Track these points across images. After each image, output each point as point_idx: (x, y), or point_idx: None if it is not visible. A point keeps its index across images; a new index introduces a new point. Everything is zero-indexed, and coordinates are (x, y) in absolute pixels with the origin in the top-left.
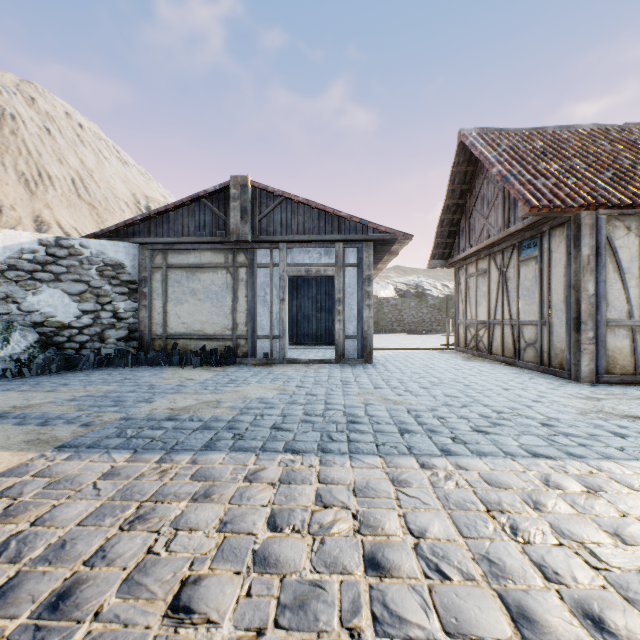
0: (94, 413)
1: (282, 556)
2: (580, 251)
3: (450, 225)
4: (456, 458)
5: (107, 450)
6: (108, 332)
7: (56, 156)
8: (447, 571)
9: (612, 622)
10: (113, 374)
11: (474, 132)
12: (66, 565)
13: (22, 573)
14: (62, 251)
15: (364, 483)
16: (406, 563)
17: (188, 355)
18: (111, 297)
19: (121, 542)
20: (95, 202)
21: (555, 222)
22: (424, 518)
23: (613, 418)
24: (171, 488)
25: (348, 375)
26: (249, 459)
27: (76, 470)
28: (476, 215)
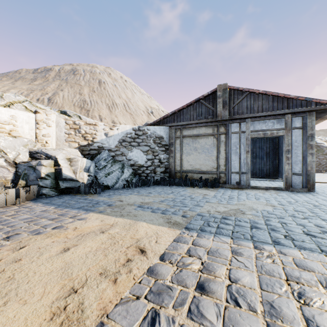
0: (180, 210)
1: None
2: None
3: None
4: None
5: (214, 234)
6: (157, 169)
7: (118, 95)
8: None
9: None
10: (164, 189)
11: None
12: (296, 326)
13: (270, 323)
14: (140, 132)
15: None
16: None
17: (194, 181)
18: (158, 152)
19: (315, 315)
20: (132, 112)
21: None
22: None
23: None
24: (293, 272)
25: (307, 199)
26: (324, 258)
27: (212, 245)
28: None
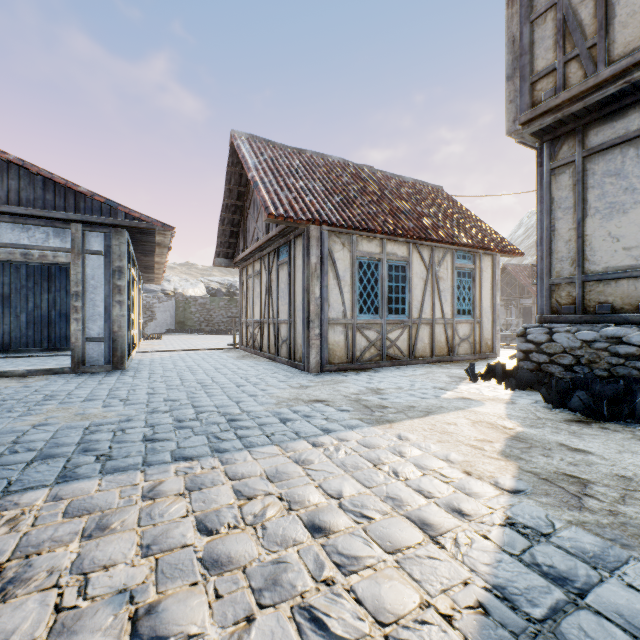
0: None
1: None
2: (310, 259)
3: (232, 225)
4: (67, 485)
5: None
6: None
7: None
8: None
9: None
10: None
11: (245, 136)
12: None
13: None
14: None
15: None
16: None
17: None
18: None
19: None
20: None
21: (297, 232)
22: None
23: (299, 404)
24: None
25: (68, 387)
26: None
27: None
28: (251, 218)
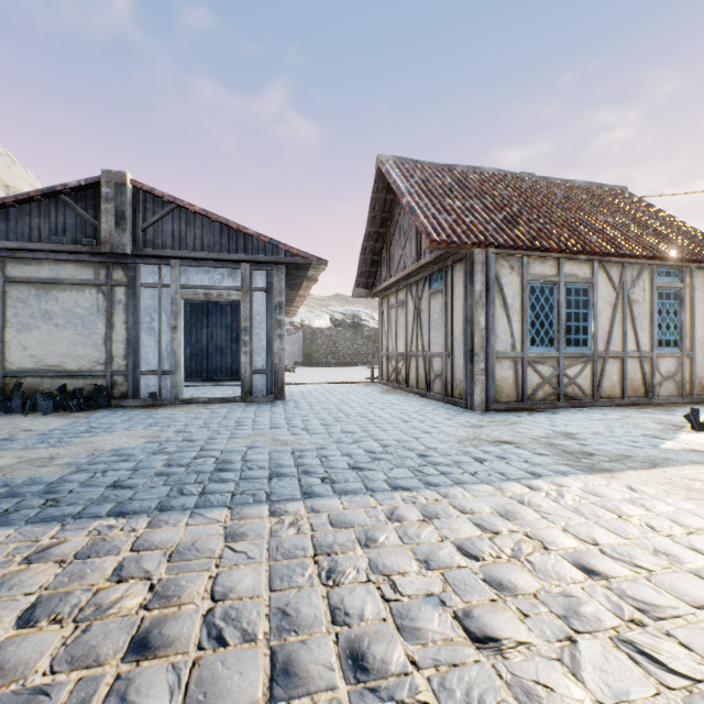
0: None
1: (12, 661)
2: (474, 286)
3: (373, 253)
4: (315, 500)
5: None
6: None
7: None
8: (229, 636)
9: (372, 657)
10: None
11: (391, 160)
12: None
13: None
14: None
15: (190, 543)
16: (184, 636)
17: (37, 398)
18: None
19: None
20: None
21: (456, 257)
22: (238, 576)
23: (483, 444)
24: None
25: (249, 415)
26: (48, 532)
27: None
28: (395, 245)
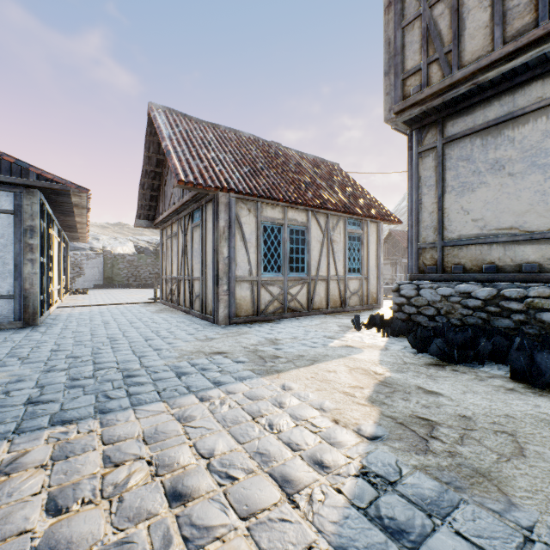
0: None
1: None
2: (219, 223)
3: (152, 189)
4: None
5: None
6: None
7: None
8: None
9: None
10: None
11: (162, 109)
12: None
13: None
14: None
15: None
16: None
17: None
18: None
19: None
20: None
21: (208, 198)
22: None
23: (199, 357)
24: None
25: None
26: None
27: None
28: (168, 184)
